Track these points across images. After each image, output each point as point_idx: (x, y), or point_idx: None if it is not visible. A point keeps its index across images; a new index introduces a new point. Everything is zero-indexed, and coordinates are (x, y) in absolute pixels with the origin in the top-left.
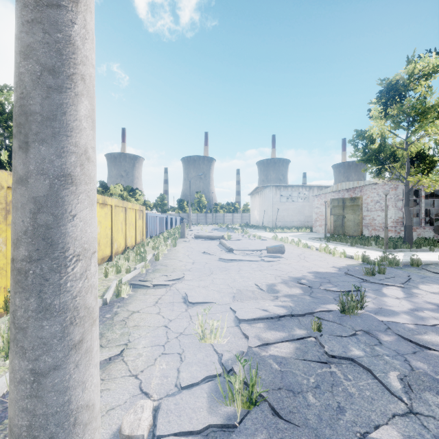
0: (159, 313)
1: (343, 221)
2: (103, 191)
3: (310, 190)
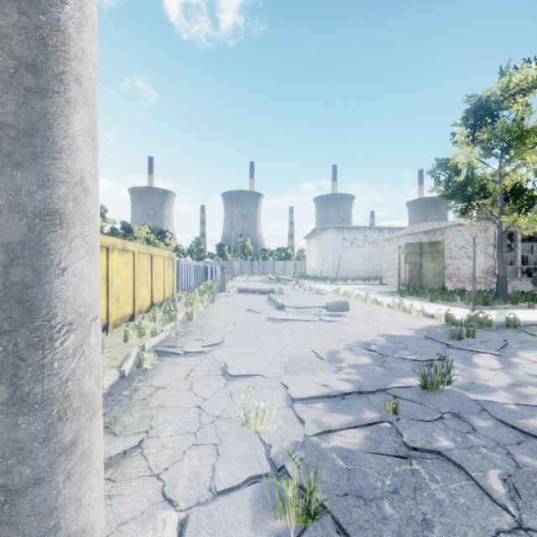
0: (191, 389)
1: (421, 270)
2: (126, 233)
3: (379, 232)
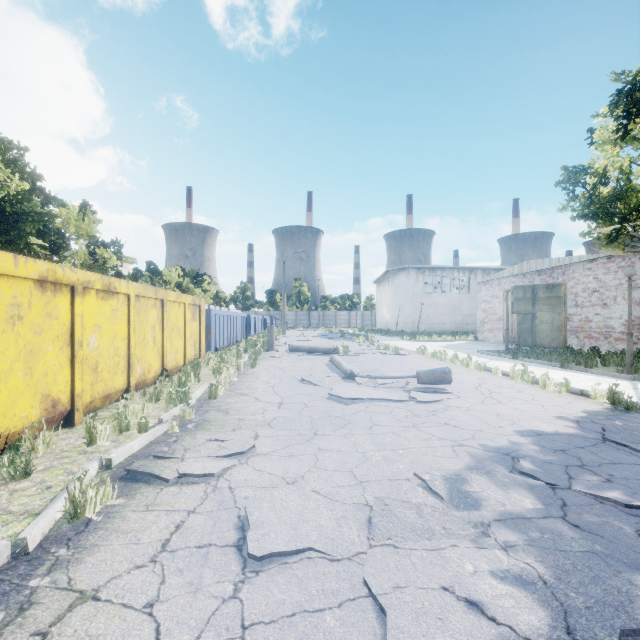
0: (152, 604)
1: (534, 323)
2: (152, 276)
3: (471, 274)
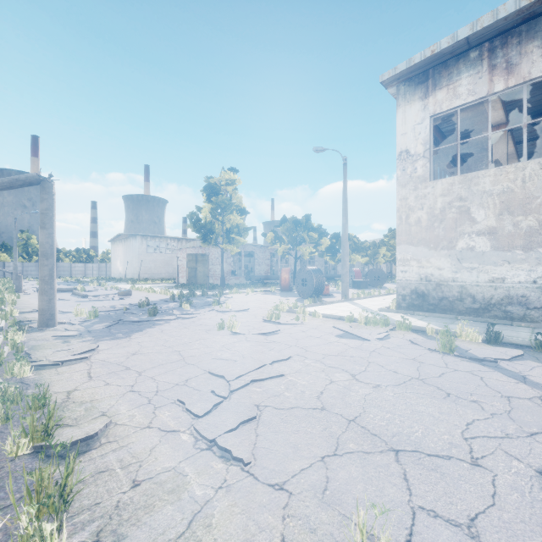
0: None
1: (197, 272)
2: None
3: (179, 242)
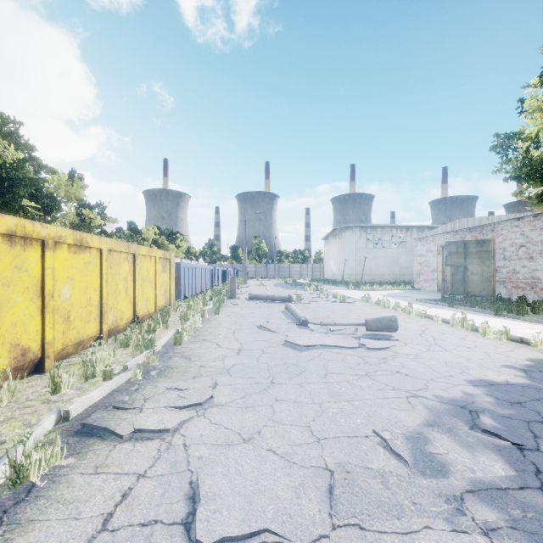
0: None
1: (466, 274)
2: (133, 234)
3: (407, 232)
